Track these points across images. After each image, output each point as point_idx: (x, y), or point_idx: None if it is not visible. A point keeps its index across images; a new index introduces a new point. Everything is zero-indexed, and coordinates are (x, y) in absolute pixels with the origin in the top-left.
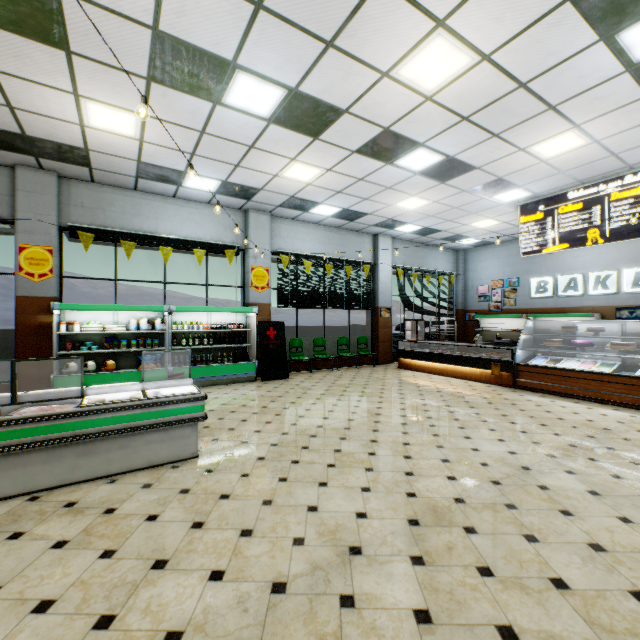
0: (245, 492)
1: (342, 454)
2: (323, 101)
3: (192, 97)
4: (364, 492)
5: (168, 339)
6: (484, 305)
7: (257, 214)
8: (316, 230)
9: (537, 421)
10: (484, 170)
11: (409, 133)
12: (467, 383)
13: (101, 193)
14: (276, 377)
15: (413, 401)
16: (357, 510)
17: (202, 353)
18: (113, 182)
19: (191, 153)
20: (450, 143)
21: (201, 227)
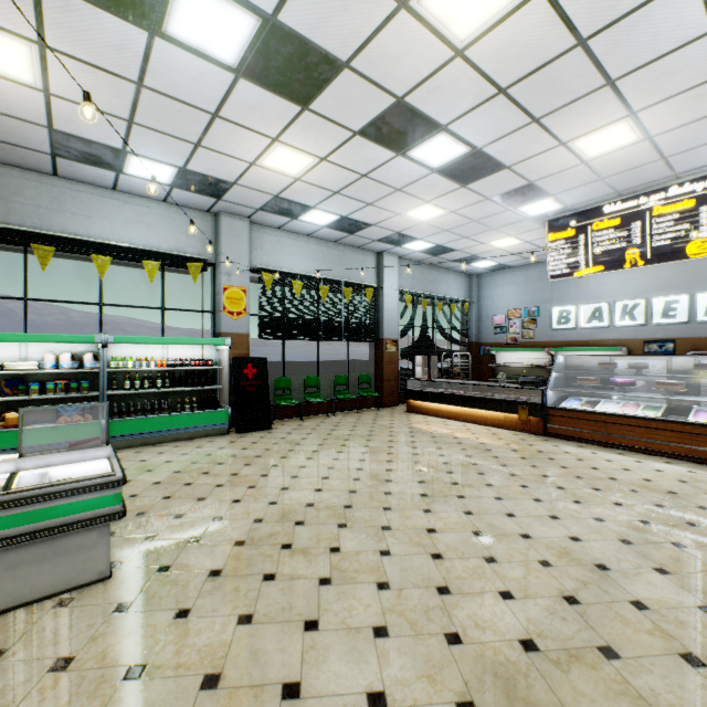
0: (174, 657)
1: (342, 556)
2: (314, 44)
3: (114, 17)
4: (378, 639)
5: (102, 381)
6: (500, 337)
7: (231, 219)
8: (308, 244)
9: (587, 483)
10: (515, 171)
11: (429, 109)
12: (490, 430)
13: (1, 176)
14: (256, 428)
15: (431, 458)
16: (369, 687)
17: (155, 399)
18: (19, 161)
19: (128, 120)
20: (479, 128)
21: (154, 232)
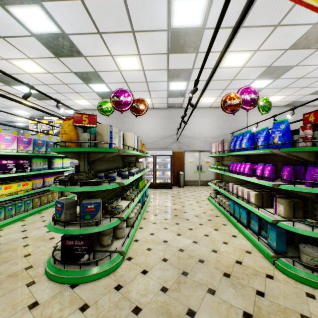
0: None
1: None
2: None
3: None
4: None
5: None
6: None
7: None
8: None
9: None
10: None
11: None
12: None
13: None
14: None
15: None
16: None
17: None
18: None
19: None
20: None
21: None
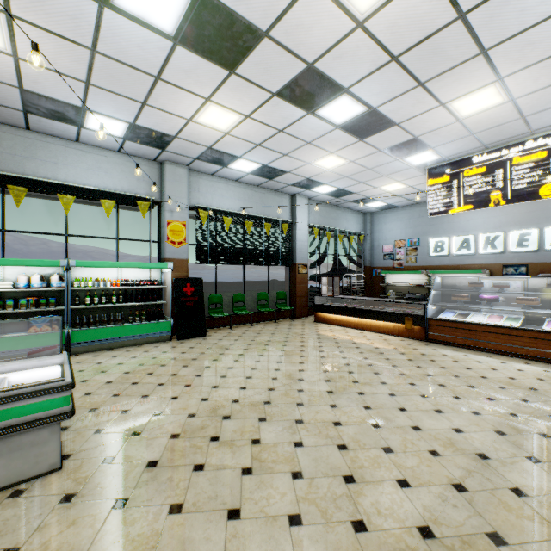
0: (110, 547)
1: (261, 447)
2: (239, 15)
3: None
4: (293, 527)
5: (66, 298)
6: (389, 262)
7: (174, 166)
8: (236, 187)
9: (464, 381)
10: (402, 127)
11: (334, 73)
12: (382, 337)
13: None
14: (193, 335)
15: (335, 360)
16: None
17: (111, 312)
18: None
19: (85, 81)
20: (375, 91)
21: (110, 176)
